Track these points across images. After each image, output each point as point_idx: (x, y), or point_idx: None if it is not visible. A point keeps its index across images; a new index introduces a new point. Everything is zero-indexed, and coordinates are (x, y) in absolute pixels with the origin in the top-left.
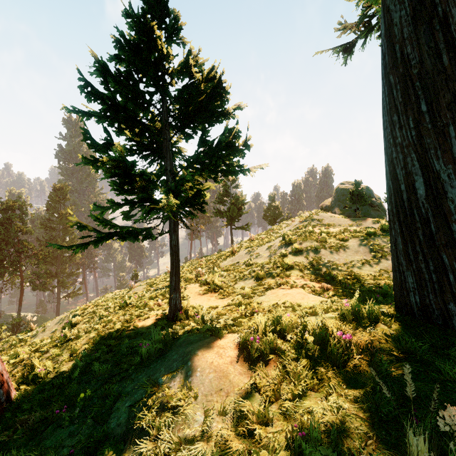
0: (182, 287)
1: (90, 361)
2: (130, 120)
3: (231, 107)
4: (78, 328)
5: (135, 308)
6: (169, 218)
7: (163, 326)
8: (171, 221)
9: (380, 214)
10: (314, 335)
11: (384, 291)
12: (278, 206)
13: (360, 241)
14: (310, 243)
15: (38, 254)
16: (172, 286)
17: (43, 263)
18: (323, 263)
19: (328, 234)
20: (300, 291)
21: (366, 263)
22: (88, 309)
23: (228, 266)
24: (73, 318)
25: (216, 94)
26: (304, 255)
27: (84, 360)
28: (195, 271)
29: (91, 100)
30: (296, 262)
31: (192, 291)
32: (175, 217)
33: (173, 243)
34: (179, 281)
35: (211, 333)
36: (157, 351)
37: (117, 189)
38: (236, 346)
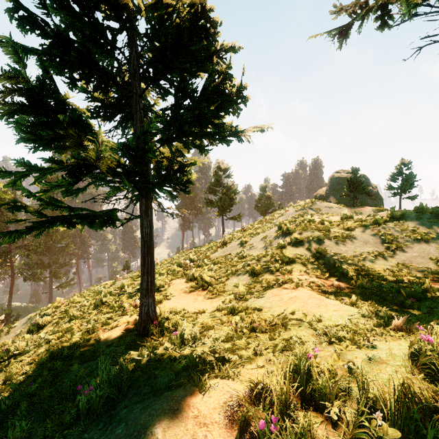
0: (166, 283)
1: (20, 399)
2: (84, 65)
3: (222, 43)
4: (27, 340)
5: (109, 309)
6: (140, 198)
7: (128, 345)
8: (142, 202)
9: (378, 204)
10: (392, 417)
11: (416, 293)
12: (270, 196)
13: (368, 230)
14: (311, 232)
15: (29, 244)
16: (142, 288)
17: (36, 254)
18: (329, 255)
19: (329, 223)
20: (309, 292)
21: (379, 256)
22: (61, 307)
23: (219, 257)
24: (42, 319)
25: (200, 26)
26: (306, 246)
27: (14, 395)
28: (182, 264)
29: (26, 32)
30: (297, 254)
31: (176, 288)
32: (147, 197)
33: (145, 231)
34: (153, 282)
35: (187, 382)
36: (102, 401)
37: (29, 138)
38: (228, 422)
